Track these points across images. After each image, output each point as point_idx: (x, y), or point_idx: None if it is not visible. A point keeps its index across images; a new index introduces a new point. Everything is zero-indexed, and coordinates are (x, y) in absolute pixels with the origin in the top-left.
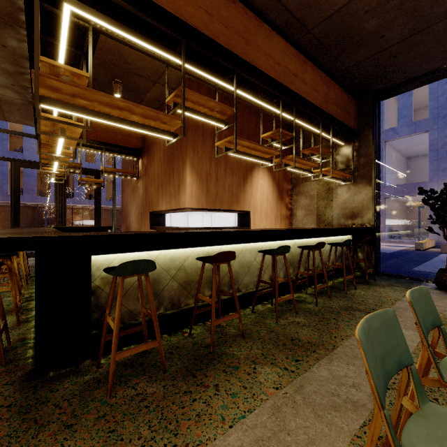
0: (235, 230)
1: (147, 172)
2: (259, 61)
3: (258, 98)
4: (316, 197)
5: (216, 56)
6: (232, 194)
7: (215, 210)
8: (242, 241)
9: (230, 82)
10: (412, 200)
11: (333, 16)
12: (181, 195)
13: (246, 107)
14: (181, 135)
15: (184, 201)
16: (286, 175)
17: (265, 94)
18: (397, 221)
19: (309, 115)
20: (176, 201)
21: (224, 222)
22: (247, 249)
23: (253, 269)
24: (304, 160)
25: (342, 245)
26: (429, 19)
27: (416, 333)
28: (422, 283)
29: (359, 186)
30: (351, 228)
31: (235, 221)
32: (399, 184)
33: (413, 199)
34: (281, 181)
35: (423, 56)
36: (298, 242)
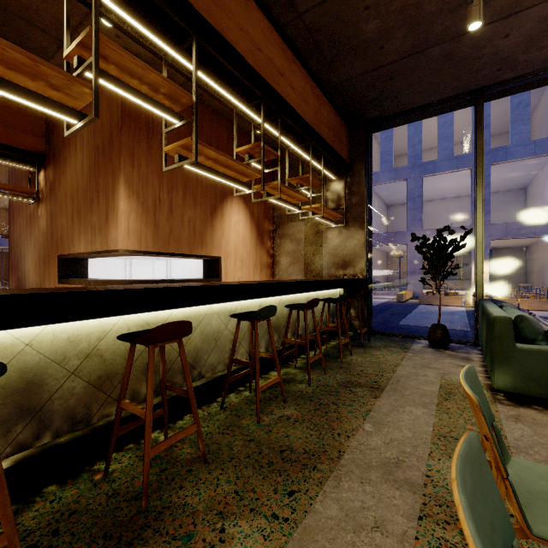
0: (193, 285)
1: (53, 191)
2: (232, 34)
3: (231, 93)
4: (303, 241)
5: (161, 1)
6: (195, 232)
7: (168, 254)
8: (206, 301)
9: (187, 54)
10: (392, 249)
11: (329, 1)
12: (111, 229)
13: (214, 114)
14: (91, 116)
15: (115, 239)
16: (268, 212)
17: (241, 90)
18: (379, 271)
19: (298, 133)
20: (102, 239)
21: (185, 272)
22: (214, 313)
23: (223, 342)
24: (292, 191)
25: (337, 301)
26: (428, 38)
27: (427, 411)
28: (414, 340)
29: (351, 229)
30: (345, 279)
31: (201, 271)
32: (380, 232)
33: (393, 249)
34: (262, 220)
35: (418, 85)
36: (284, 299)
